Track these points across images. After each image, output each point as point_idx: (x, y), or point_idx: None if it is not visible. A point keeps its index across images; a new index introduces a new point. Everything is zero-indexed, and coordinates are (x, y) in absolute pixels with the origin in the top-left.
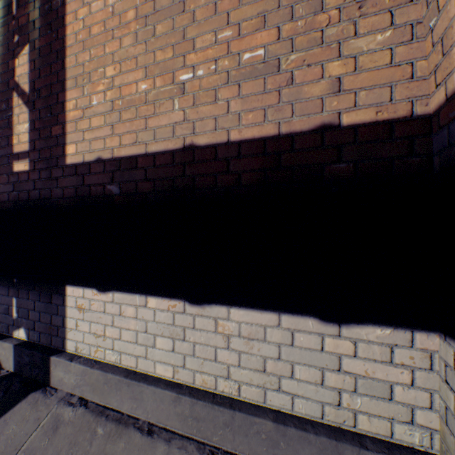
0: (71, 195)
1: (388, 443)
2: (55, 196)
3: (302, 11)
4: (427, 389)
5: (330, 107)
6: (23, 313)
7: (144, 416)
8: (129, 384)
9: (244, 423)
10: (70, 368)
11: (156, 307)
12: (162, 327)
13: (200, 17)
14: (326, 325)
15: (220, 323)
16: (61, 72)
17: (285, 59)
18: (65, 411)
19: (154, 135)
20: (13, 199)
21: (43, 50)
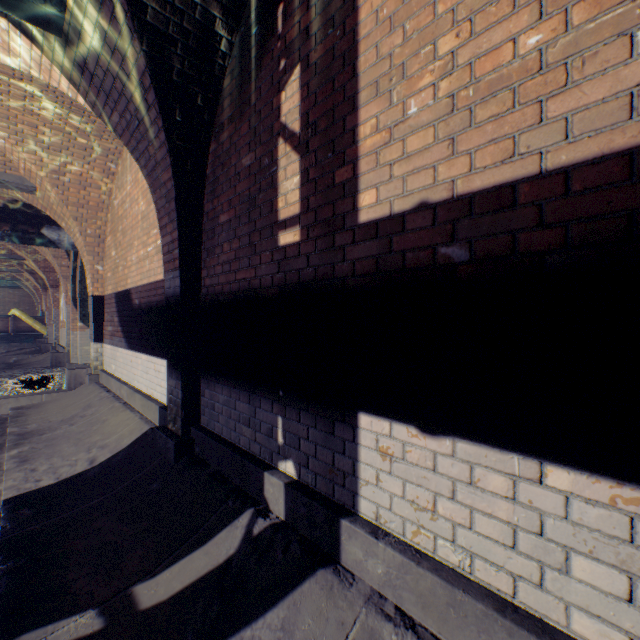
0: (366, 270)
1: None
2: (340, 274)
3: None
4: None
5: None
6: (290, 440)
7: None
8: (510, 633)
9: None
10: (374, 549)
11: (569, 490)
12: (590, 537)
13: None
14: None
15: None
16: (349, 84)
17: None
18: (382, 628)
19: (564, 130)
20: (277, 283)
21: (320, 62)
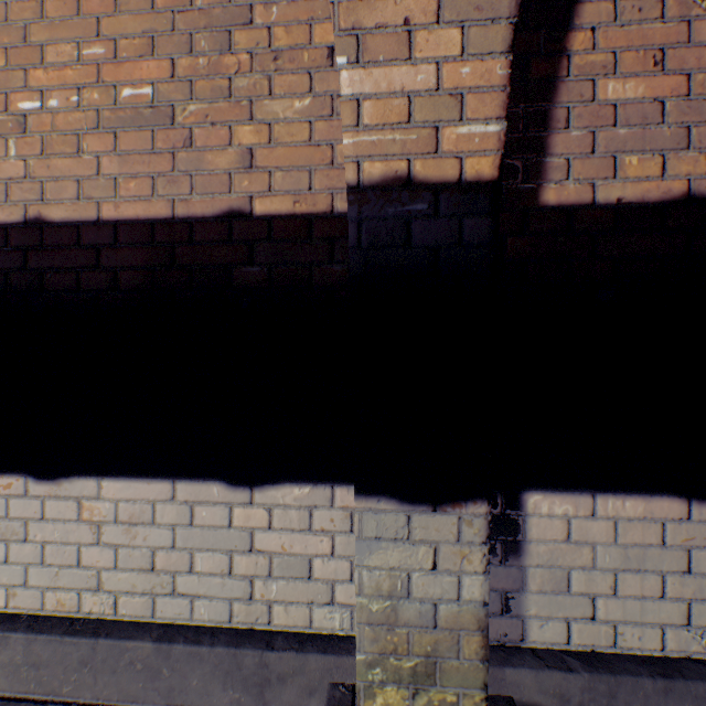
0: None
1: (305, 636)
2: None
3: (205, 44)
4: (349, 556)
5: (241, 188)
6: None
7: None
8: None
9: (112, 653)
10: None
11: None
12: None
13: (54, 13)
14: (236, 491)
15: (86, 506)
16: None
17: (182, 108)
18: None
19: None
20: None
21: None
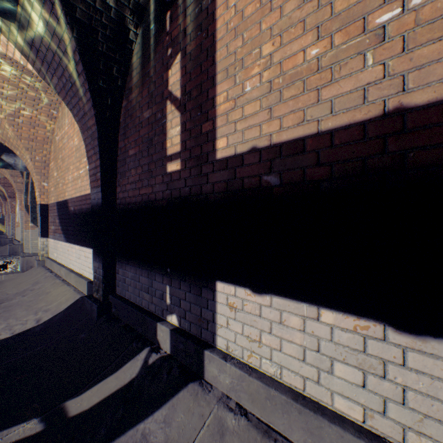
0: (221, 189)
1: None
2: (205, 192)
3: None
4: None
5: None
6: (174, 301)
7: None
8: (299, 411)
9: None
10: (224, 368)
11: (333, 323)
12: (343, 351)
13: None
14: None
15: None
16: (211, 69)
17: None
18: (227, 416)
19: (330, 107)
20: (166, 197)
21: (193, 53)
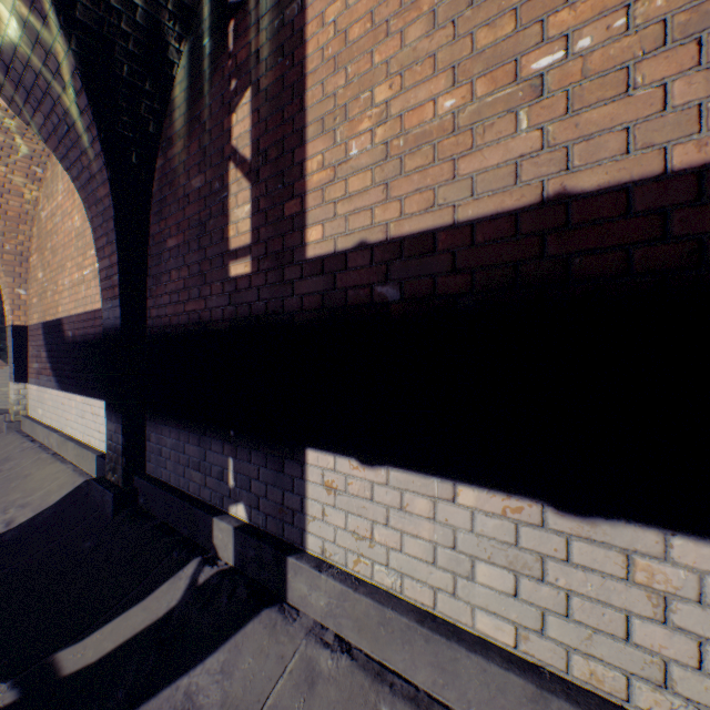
0: (314, 306)
1: None
2: (289, 309)
3: None
4: None
5: None
6: (242, 482)
7: (460, 706)
8: (427, 639)
9: None
10: (317, 582)
11: (474, 506)
12: (488, 545)
13: None
14: None
15: (638, 564)
16: (298, 117)
17: None
18: (320, 655)
19: (471, 188)
20: (228, 316)
21: (271, 90)
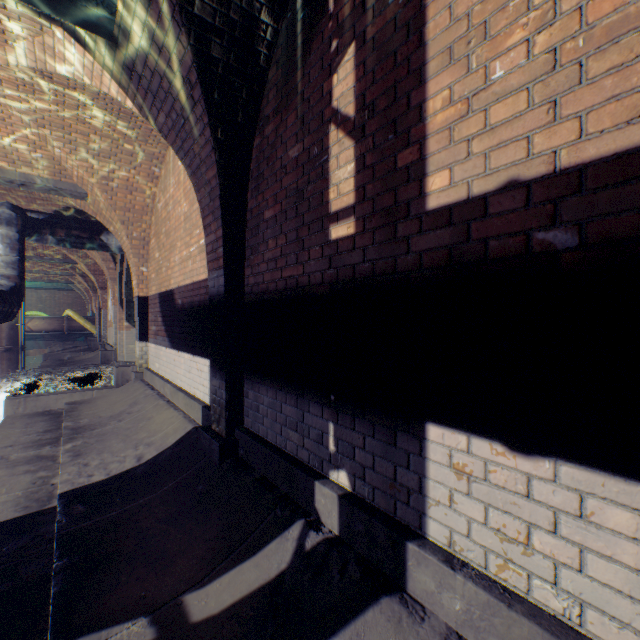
0: (436, 263)
1: None
2: (402, 268)
3: None
4: None
5: None
6: (343, 449)
7: None
8: None
9: None
10: (450, 582)
11: None
12: None
13: None
14: None
15: None
16: (414, 55)
17: None
18: None
19: None
20: (328, 280)
21: (379, 36)
